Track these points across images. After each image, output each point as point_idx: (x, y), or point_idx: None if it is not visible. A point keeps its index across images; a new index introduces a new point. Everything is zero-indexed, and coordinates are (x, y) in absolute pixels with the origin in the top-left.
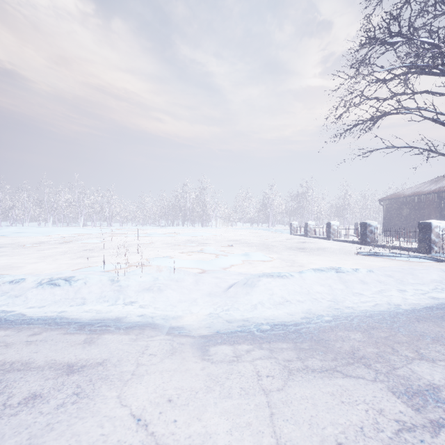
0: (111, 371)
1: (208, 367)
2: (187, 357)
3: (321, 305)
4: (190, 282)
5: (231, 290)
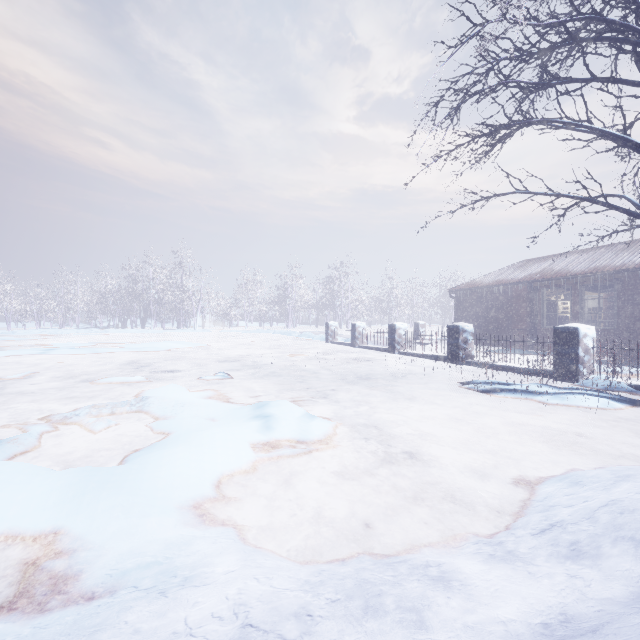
0: None
1: None
2: None
3: None
4: None
5: None
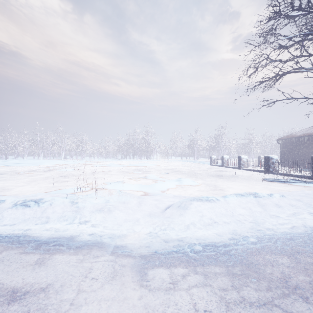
0: (51, 299)
1: (146, 296)
2: (126, 283)
3: (244, 226)
4: (134, 204)
5: (167, 211)
